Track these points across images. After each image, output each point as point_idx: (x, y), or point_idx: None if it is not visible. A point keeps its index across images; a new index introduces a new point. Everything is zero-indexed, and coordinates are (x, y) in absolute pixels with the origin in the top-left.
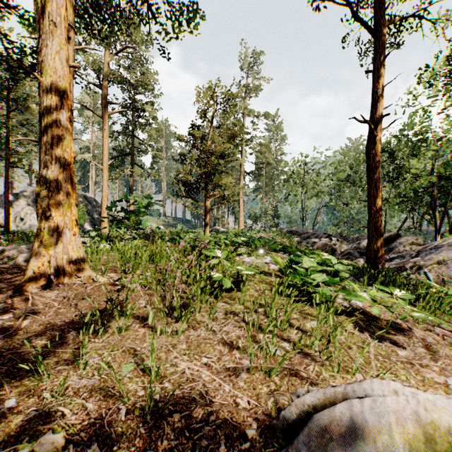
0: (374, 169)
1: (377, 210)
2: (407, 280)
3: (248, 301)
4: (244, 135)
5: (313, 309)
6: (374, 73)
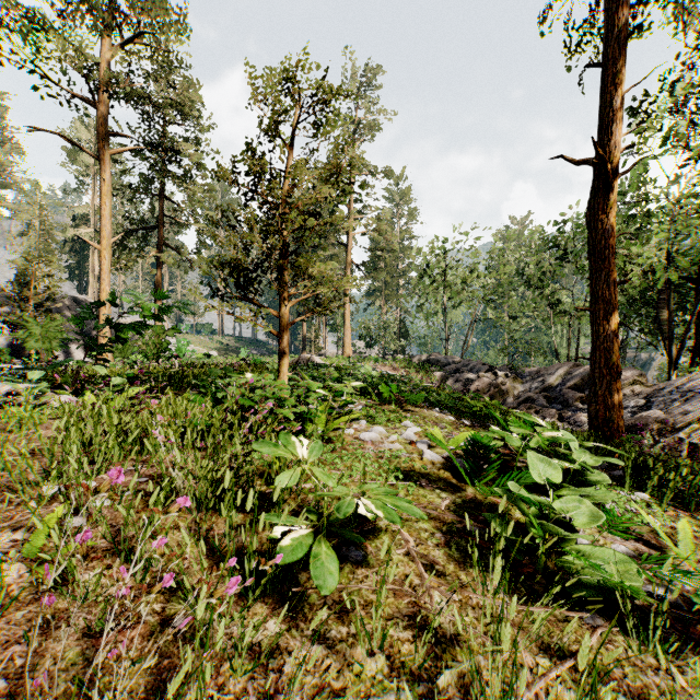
0: (604, 250)
1: (610, 328)
2: (693, 471)
3: (394, 618)
4: (351, 203)
5: (593, 635)
6: (604, 68)
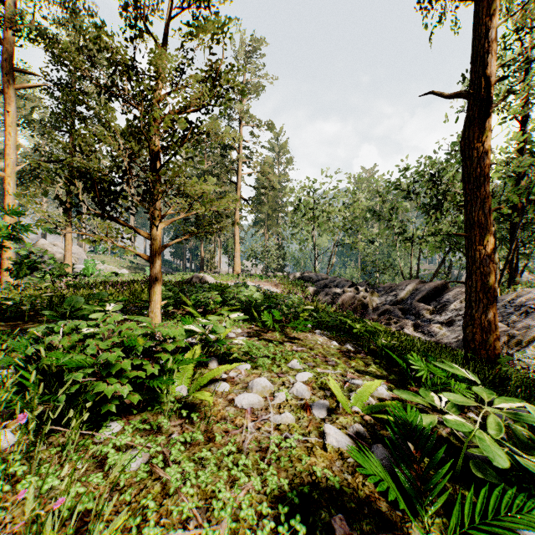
0: (480, 177)
1: (486, 253)
2: None
3: None
4: (240, 148)
5: None
6: (480, 1)
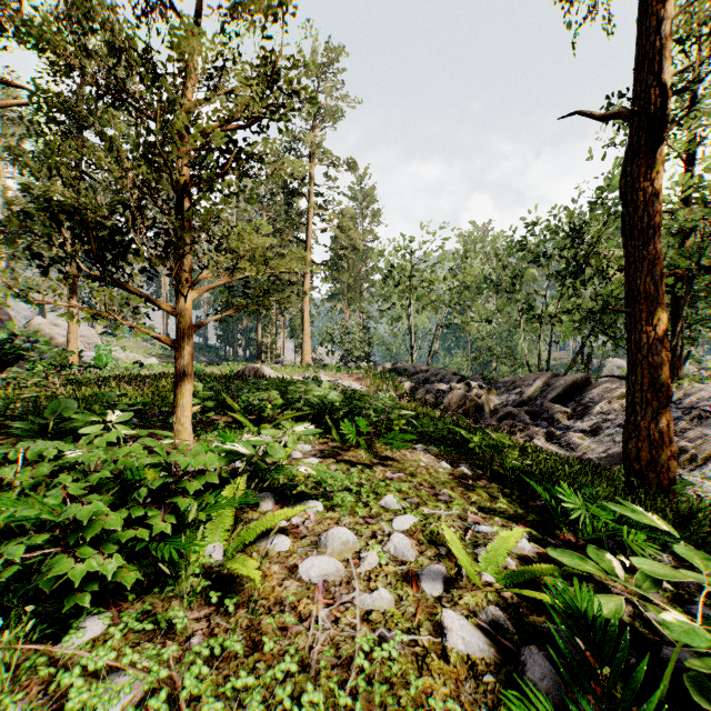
0: (648, 230)
1: (657, 336)
2: None
3: None
4: (311, 195)
5: None
6: None
